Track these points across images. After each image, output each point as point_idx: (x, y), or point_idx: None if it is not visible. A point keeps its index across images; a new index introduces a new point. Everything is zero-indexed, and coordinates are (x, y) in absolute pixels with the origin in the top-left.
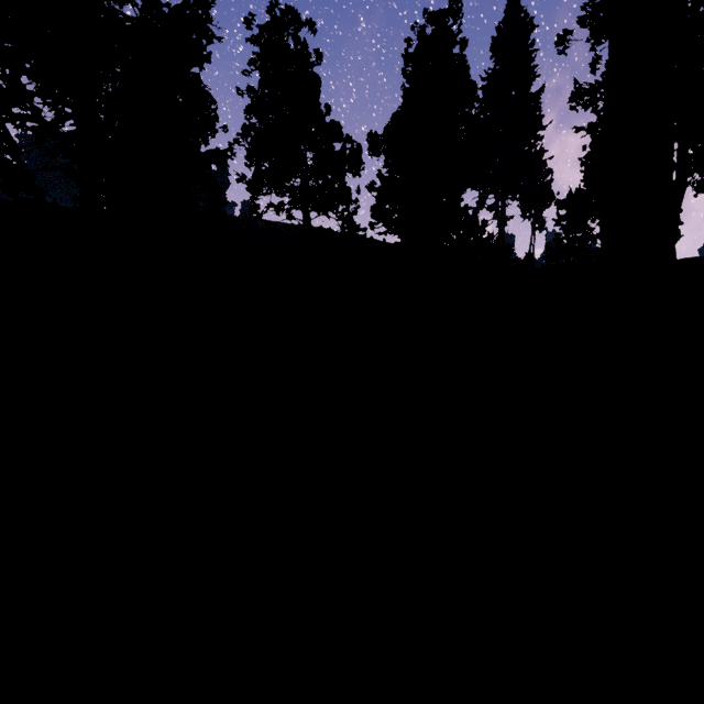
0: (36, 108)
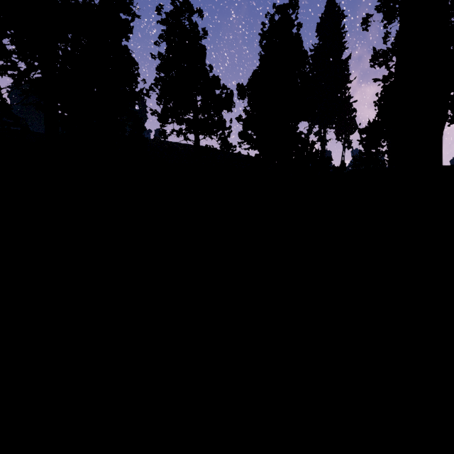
0: (14, 61)
